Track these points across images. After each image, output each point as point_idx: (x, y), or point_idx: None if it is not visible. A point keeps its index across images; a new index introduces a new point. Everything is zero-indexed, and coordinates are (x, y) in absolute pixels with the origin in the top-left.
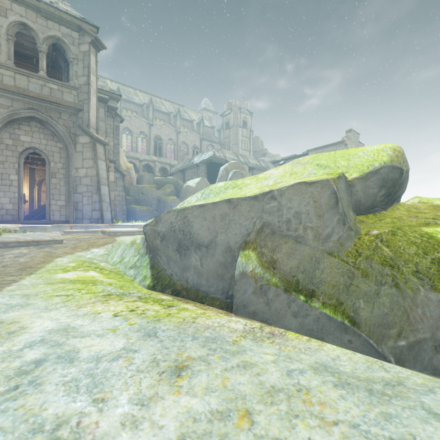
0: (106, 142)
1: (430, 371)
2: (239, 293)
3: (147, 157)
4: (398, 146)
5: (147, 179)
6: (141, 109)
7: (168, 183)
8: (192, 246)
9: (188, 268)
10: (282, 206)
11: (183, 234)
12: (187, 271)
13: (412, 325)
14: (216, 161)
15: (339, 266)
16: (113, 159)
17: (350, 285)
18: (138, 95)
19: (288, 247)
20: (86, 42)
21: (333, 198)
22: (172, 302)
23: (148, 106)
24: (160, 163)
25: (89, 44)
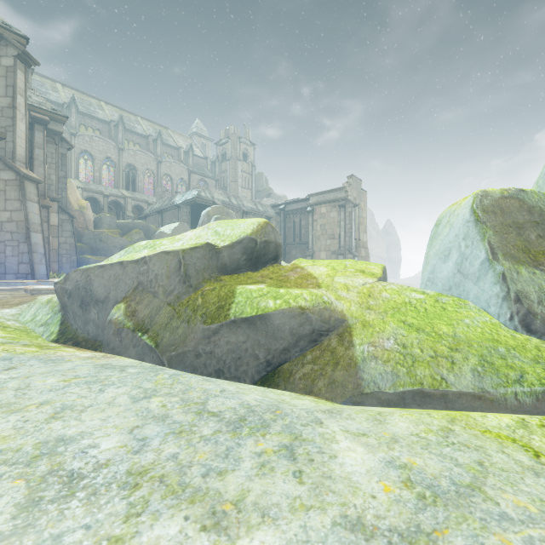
0: (39, 180)
1: (191, 369)
2: (106, 335)
3: (115, 191)
4: (264, 221)
5: (107, 222)
6: (108, 128)
7: (136, 228)
8: (92, 302)
9: (89, 321)
10: (149, 269)
11: (86, 291)
12: (88, 324)
13: (185, 344)
14: (201, 202)
15: (169, 312)
16: (56, 197)
17: (168, 324)
18: (103, 108)
19: (147, 300)
20: (11, 56)
21: (178, 264)
22: (56, 347)
23: (116, 125)
24: (134, 200)
25: (15, 58)
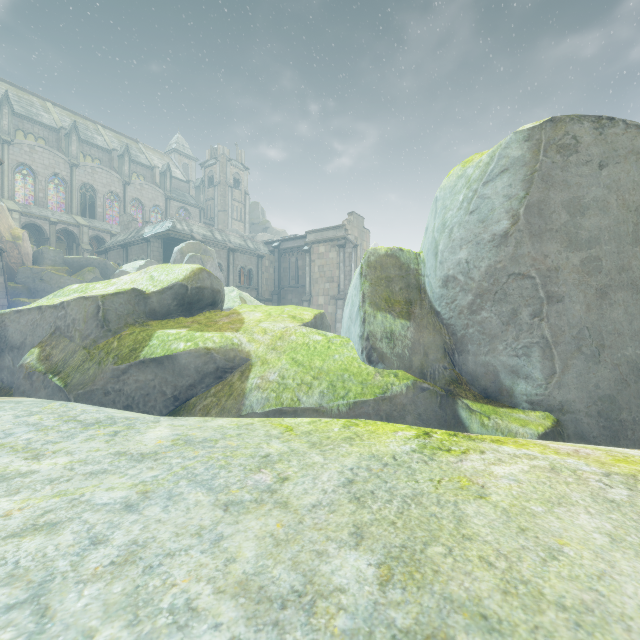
0: None
1: (99, 406)
2: (16, 379)
3: (66, 217)
4: (198, 267)
5: (51, 257)
6: (56, 136)
7: (90, 265)
8: (7, 348)
9: (3, 369)
10: (67, 314)
11: None
12: (2, 372)
13: (94, 383)
14: (176, 236)
15: (83, 355)
16: None
17: (80, 366)
18: (50, 111)
19: (64, 345)
20: None
21: (96, 309)
22: None
23: (68, 134)
24: (91, 230)
25: None
